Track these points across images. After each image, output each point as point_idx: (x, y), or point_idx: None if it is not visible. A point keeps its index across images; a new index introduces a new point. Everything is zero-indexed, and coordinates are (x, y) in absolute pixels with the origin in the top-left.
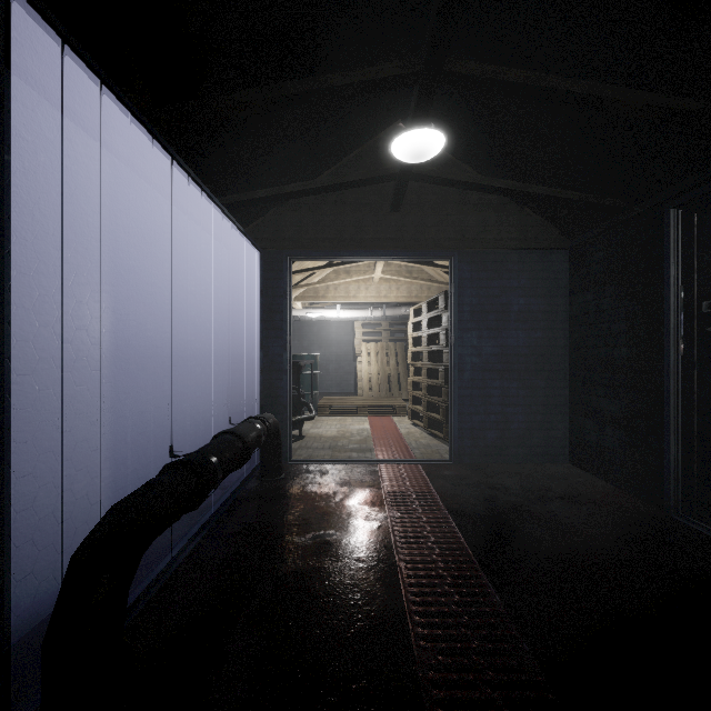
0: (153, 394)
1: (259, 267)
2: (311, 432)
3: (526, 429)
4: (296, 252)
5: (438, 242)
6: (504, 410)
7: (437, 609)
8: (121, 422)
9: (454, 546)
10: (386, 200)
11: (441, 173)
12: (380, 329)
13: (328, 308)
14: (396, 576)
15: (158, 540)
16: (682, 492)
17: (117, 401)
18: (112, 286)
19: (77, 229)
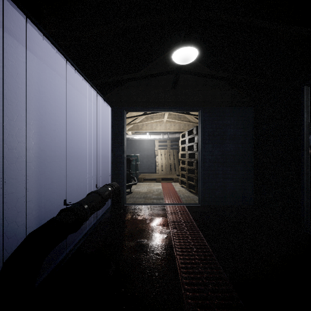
0: (59, 174)
1: (111, 114)
2: (135, 190)
3: (234, 189)
4: (128, 108)
5: (193, 103)
6: (224, 180)
7: (195, 281)
8: (42, 187)
9: (203, 246)
10: (169, 84)
11: (195, 70)
12: (166, 143)
13: (143, 134)
14: (175, 263)
15: (61, 244)
16: (310, 220)
17: (40, 177)
18: (38, 121)
19: (18, 93)
